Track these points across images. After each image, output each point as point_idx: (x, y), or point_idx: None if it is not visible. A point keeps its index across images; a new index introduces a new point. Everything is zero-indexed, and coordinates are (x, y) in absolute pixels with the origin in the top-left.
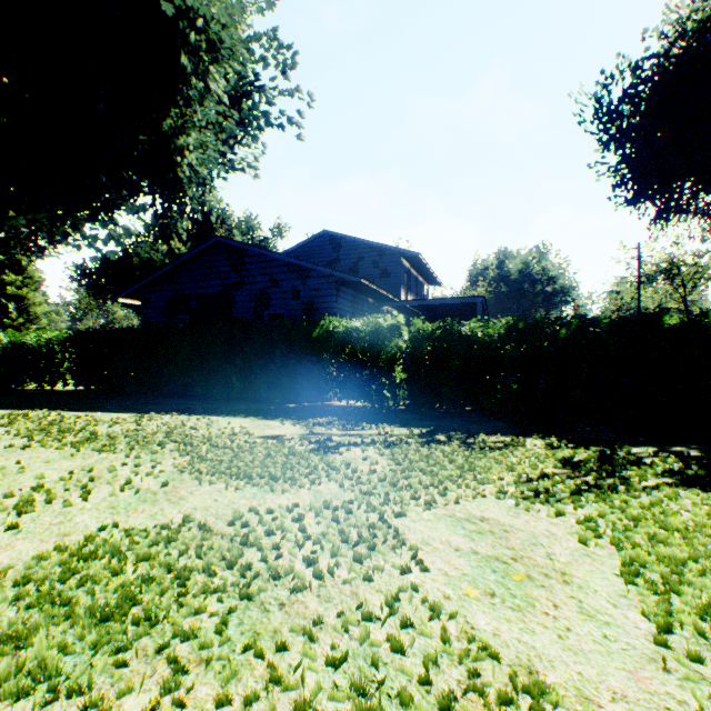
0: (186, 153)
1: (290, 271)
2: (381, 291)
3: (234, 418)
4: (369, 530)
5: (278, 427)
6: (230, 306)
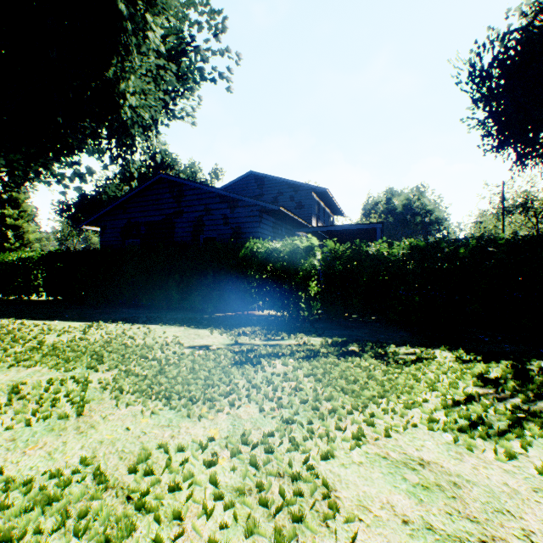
0: (127, 96)
1: (221, 202)
2: (297, 218)
3: (170, 327)
4: (292, 482)
5: (207, 336)
6: (172, 231)
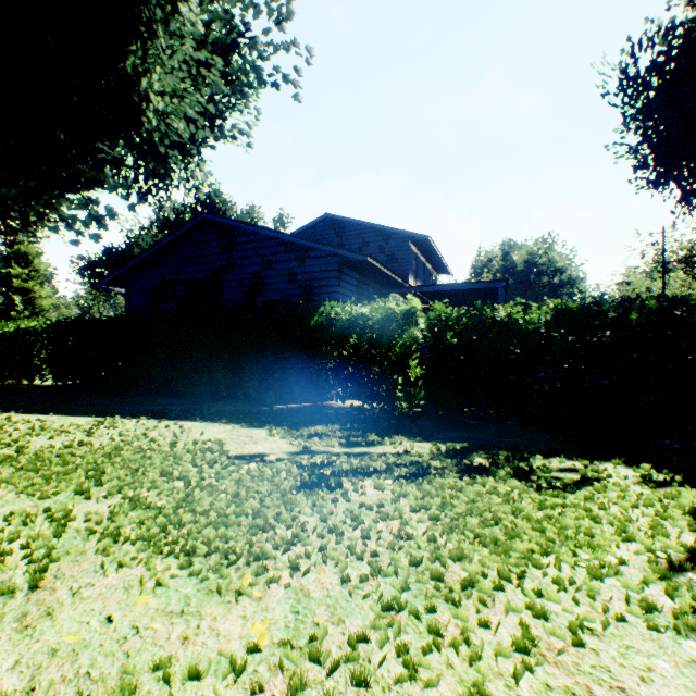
0: (151, 96)
1: (286, 251)
2: (390, 274)
3: (213, 424)
4: None
5: (263, 439)
6: (219, 292)
